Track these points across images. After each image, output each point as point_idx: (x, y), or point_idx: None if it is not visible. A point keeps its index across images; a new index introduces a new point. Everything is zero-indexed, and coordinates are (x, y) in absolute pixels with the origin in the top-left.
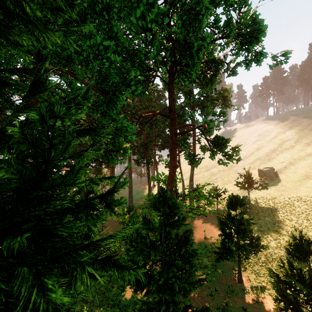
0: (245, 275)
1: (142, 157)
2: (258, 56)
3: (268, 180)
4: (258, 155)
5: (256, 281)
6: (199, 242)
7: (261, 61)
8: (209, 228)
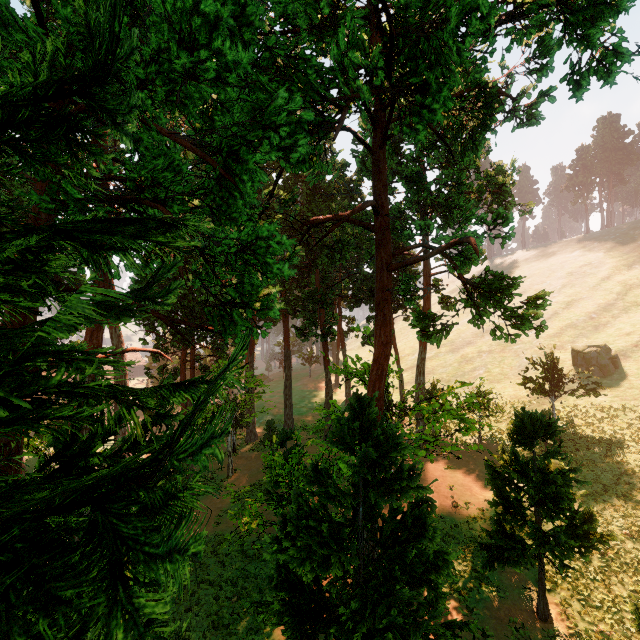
0: (556, 601)
1: (312, 322)
2: (609, 61)
3: (597, 373)
4: (570, 319)
5: (584, 618)
6: (439, 513)
7: (615, 74)
8: (463, 482)
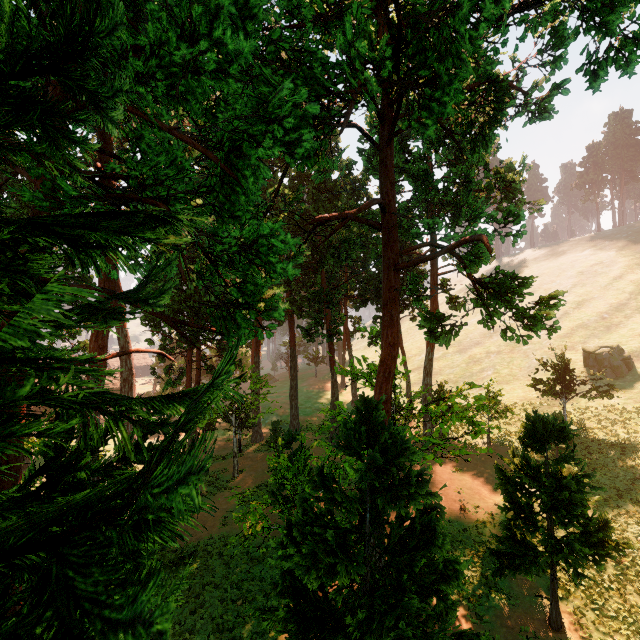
0: (569, 610)
1: (318, 323)
2: (628, 49)
3: (609, 375)
4: (581, 319)
5: (598, 628)
6: (447, 516)
7: (634, 63)
8: (471, 486)
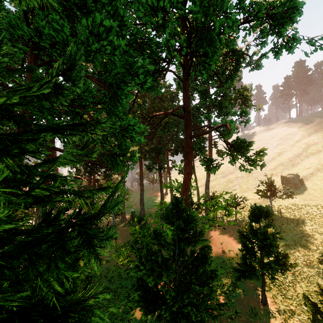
0: (270, 296)
1: (154, 163)
2: (291, 42)
3: (293, 187)
4: (280, 161)
5: (283, 303)
6: (216, 255)
7: (293, 48)
8: (227, 241)
